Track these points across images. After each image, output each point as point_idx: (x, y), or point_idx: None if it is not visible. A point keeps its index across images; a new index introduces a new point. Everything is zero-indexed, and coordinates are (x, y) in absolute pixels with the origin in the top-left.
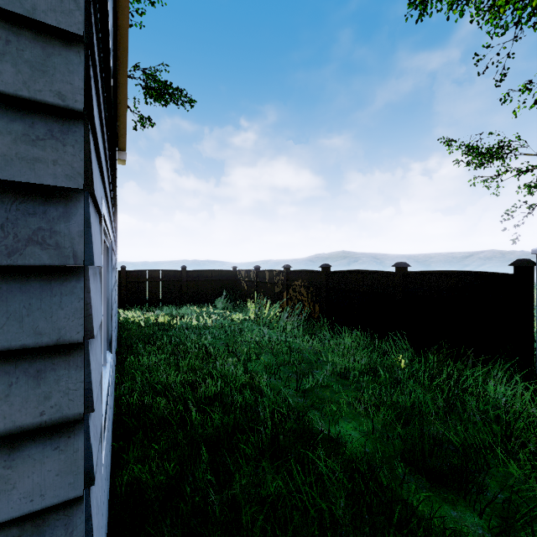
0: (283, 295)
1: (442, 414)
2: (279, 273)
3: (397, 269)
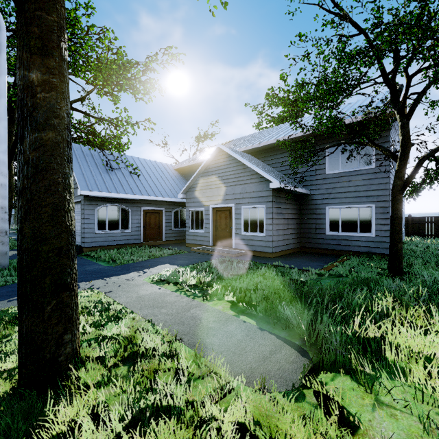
0: None
1: None
2: None
3: None
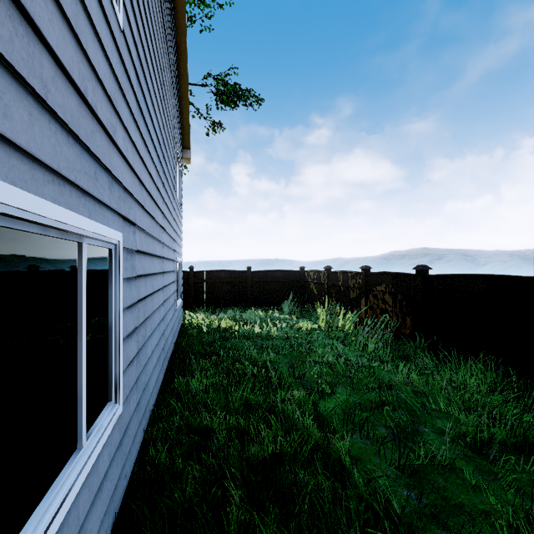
0: (360, 302)
1: None
2: (356, 275)
3: None
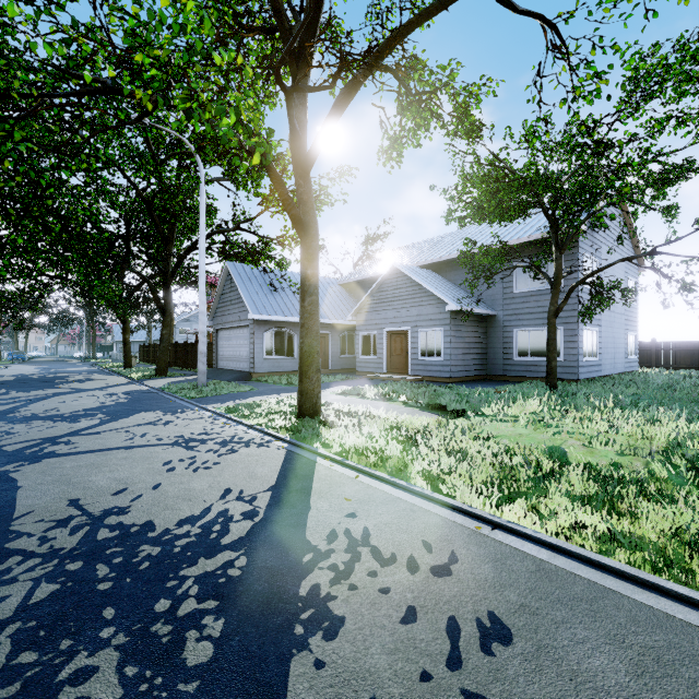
0: None
1: None
2: None
3: None
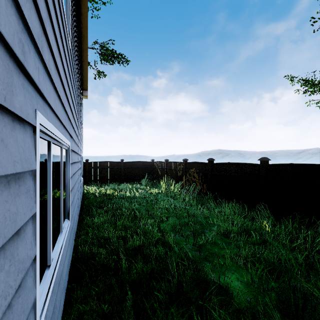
0: (182, 178)
1: (304, 271)
2: (180, 163)
3: (261, 162)
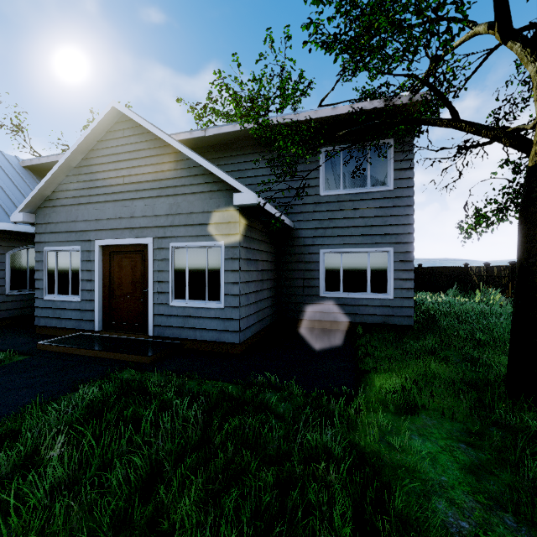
0: (508, 286)
1: None
2: (505, 268)
3: None
